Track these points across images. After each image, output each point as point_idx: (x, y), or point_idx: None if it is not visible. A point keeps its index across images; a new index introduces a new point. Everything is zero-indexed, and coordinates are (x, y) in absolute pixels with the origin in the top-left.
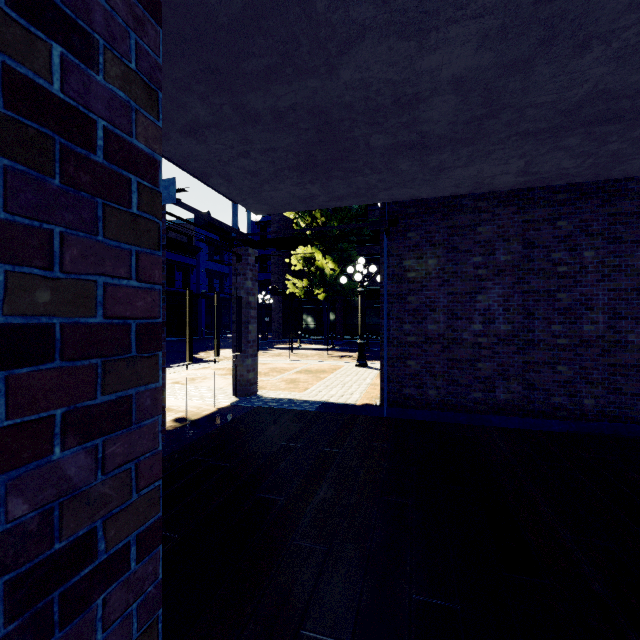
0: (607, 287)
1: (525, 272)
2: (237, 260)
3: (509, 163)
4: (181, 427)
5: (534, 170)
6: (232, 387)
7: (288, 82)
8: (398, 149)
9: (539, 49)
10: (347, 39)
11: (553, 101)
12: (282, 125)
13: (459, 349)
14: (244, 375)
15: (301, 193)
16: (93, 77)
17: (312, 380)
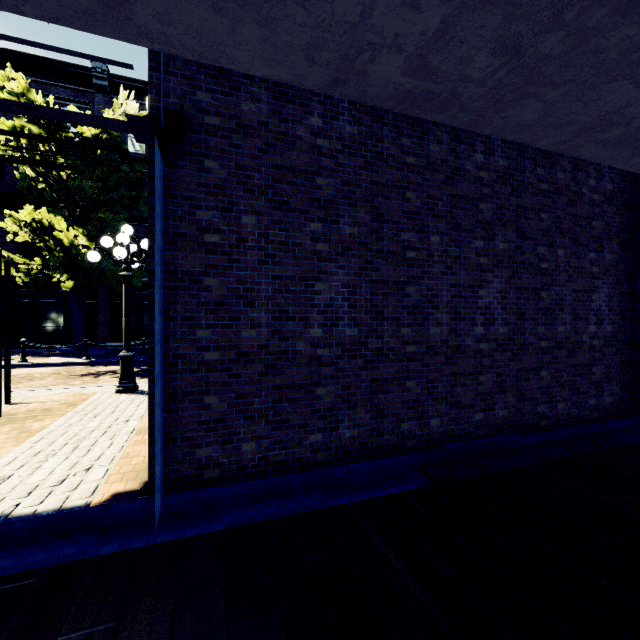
0: (450, 281)
1: (374, 254)
2: None
3: (420, 8)
4: None
5: (435, 61)
6: None
7: None
8: None
9: None
10: None
11: None
12: None
13: (291, 368)
14: None
15: None
16: None
17: (4, 442)
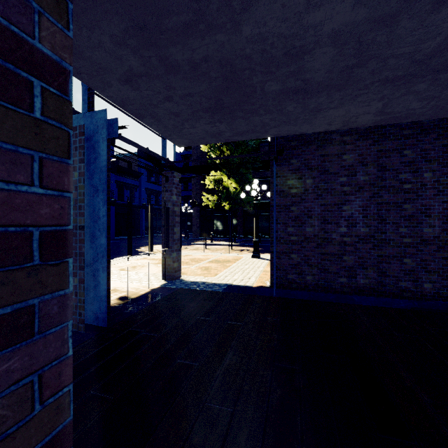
0: (441, 200)
1: (379, 189)
2: (165, 180)
3: (370, 105)
4: (123, 304)
5: (389, 110)
6: (162, 273)
7: (201, 37)
8: (286, 94)
9: (404, 5)
10: None
11: (410, 52)
12: (197, 74)
13: (329, 246)
14: (171, 264)
15: (212, 130)
16: None
17: (220, 268)
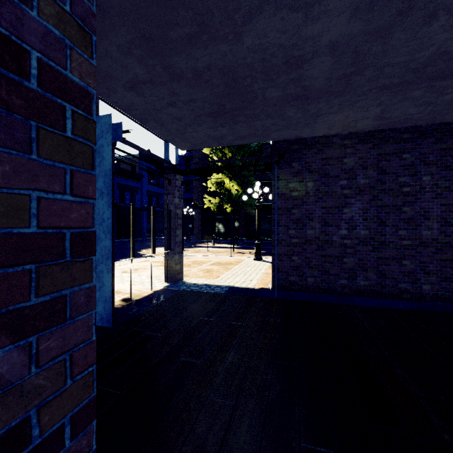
0: (440, 203)
1: (379, 192)
2: (168, 183)
3: (369, 110)
4: (126, 305)
5: (387, 116)
6: (164, 275)
7: (204, 47)
8: (286, 100)
9: (397, 19)
10: (249, 11)
11: (405, 61)
12: (200, 81)
13: (330, 248)
14: (173, 267)
15: (214, 134)
16: (26, 12)
17: (222, 270)
